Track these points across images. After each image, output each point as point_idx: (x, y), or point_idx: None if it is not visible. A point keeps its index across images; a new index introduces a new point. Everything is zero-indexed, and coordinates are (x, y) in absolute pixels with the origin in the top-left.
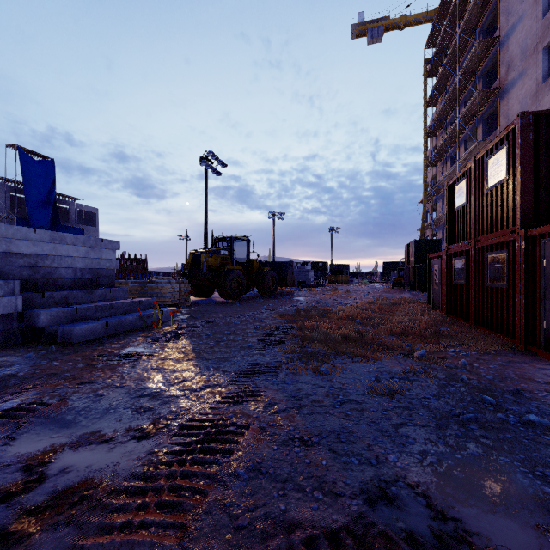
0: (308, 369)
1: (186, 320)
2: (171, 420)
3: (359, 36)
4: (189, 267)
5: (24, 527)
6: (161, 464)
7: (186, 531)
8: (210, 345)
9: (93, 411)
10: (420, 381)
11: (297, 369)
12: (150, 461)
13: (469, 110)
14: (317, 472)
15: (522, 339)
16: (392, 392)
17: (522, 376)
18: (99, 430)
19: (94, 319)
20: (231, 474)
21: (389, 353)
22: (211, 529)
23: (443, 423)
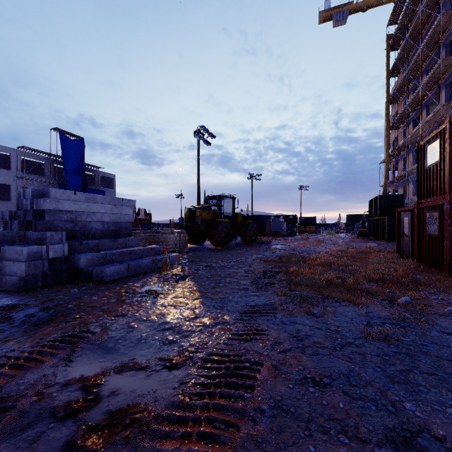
0: (302, 312)
1: (187, 263)
2: (193, 353)
3: (326, 21)
4: (186, 220)
5: (89, 442)
6: (194, 395)
7: None
8: (212, 286)
9: (128, 340)
10: (412, 327)
11: (292, 310)
12: (184, 391)
13: (432, 77)
14: (337, 414)
15: None
16: (389, 337)
17: None
18: (135, 358)
19: (118, 262)
20: (256, 410)
21: (373, 299)
22: None
23: (450, 372)
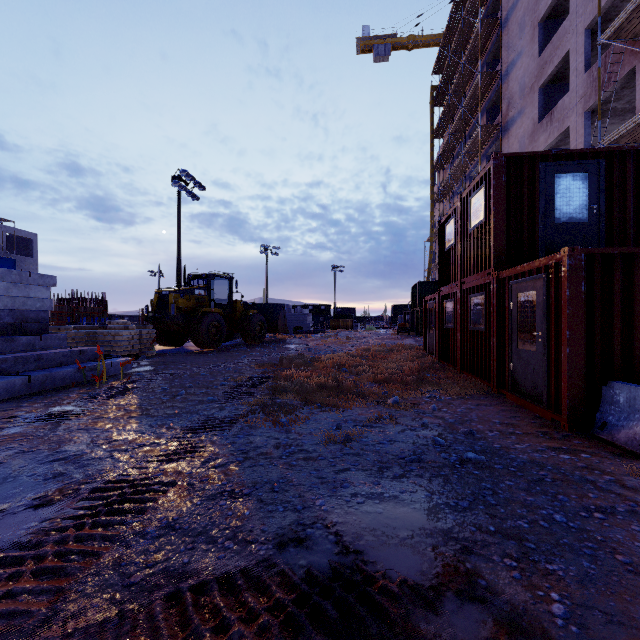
0: (268, 421)
1: (142, 372)
2: (84, 484)
3: (365, 52)
4: (154, 310)
5: None
6: (55, 530)
7: (62, 594)
8: (163, 400)
9: None
10: (382, 427)
11: (257, 421)
12: (41, 528)
13: (473, 145)
14: (236, 522)
15: (495, 382)
16: (346, 439)
17: (483, 418)
18: None
19: (12, 373)
20: (138, 534)
21: (363, 401)
22: (95, 590)
23: (387, 466)
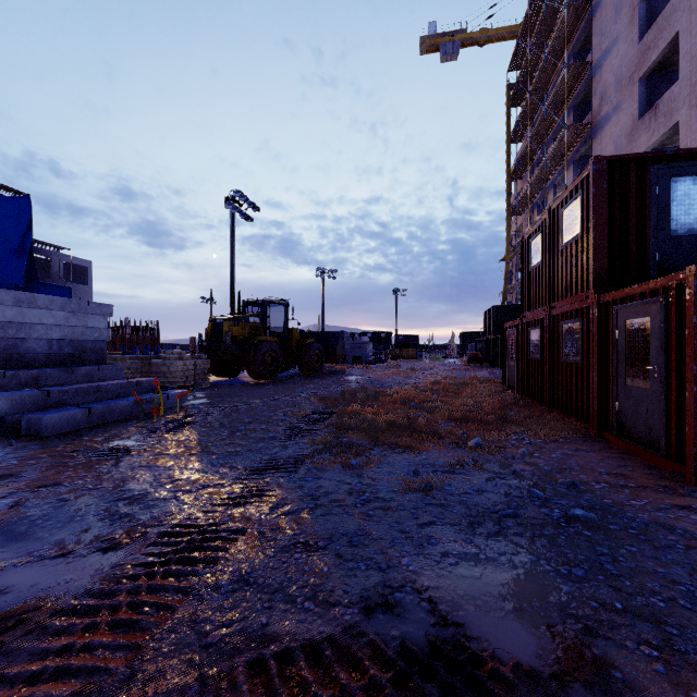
0: (337, 463)
1: (198, 405)
2: (151, 527)
3: (430, 51)
4: (208, 339)
5: None
6: (126, 578)
7: (139, 652)
8: (223, 437)
9: (53, 519)
10: (466, 474)
11: (324, 463)
12: (113, 575)
13: (558, 149)
14: (315, 580)
15: (596, 423)
16: (427, 487)
17: (585, 466)
18: (57, 543)
19: (73, 405)
20: (211, 587)
21: (440, 443)
22: (172, 649)
23: (478, 521)
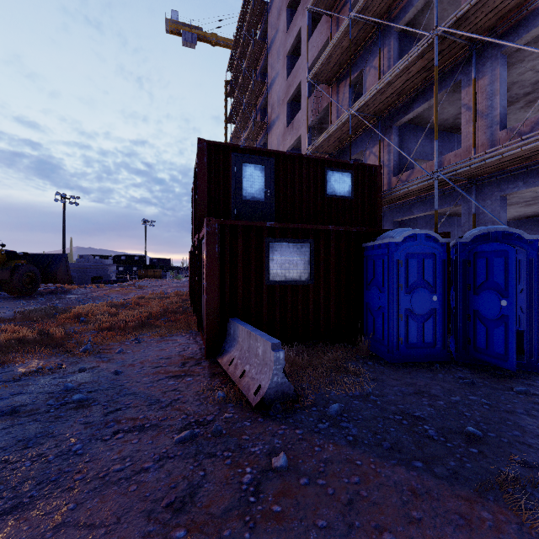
0: None
1: None
2: None
3: (174, 33)
4: None
5: None
6: None
7: None
8: None
9: None
10: (29, 379)
11: None
12: None
13: (251, 134)
14: None
15: (198, 322)
16: None
17: (153, 356)
18: None
19: None
20: None
21: (52, 352)
22: None
23: None
